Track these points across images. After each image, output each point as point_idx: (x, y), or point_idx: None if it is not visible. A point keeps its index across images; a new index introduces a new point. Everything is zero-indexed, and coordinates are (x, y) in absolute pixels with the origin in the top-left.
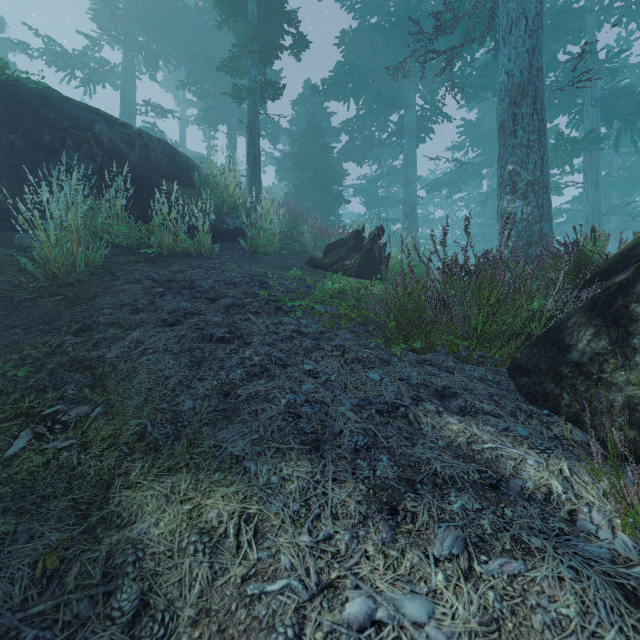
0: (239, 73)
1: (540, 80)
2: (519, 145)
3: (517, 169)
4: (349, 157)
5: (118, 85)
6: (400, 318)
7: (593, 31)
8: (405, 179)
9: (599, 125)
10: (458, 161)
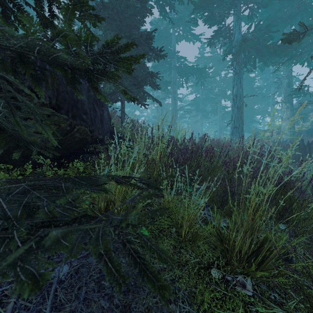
0: None
1: None
2: None
3: None
4: None
5: None
6: None
7: (174, 42)
8: None
9: (176, 77)
10: None
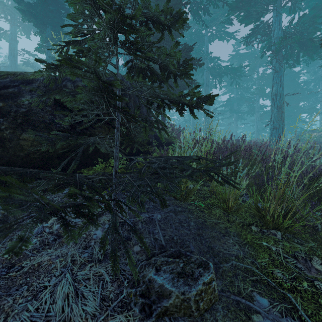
0: (44, 52)
1: None
2: None
3: None
4: None
5: (8, 40)
6: None
7: (207, 42)
8: None
9: (209, 78)
10: None
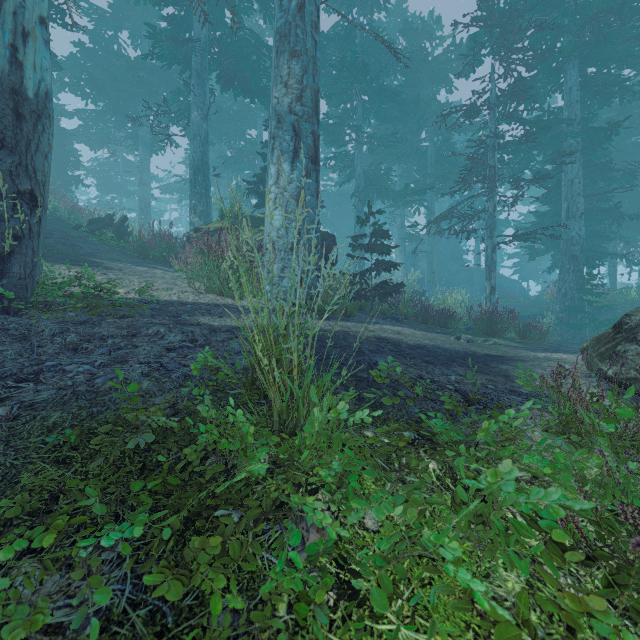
0: None
1: (206, 167)
2: (197, 193)
3: (197, 204)
4: (82, 140)
5: None
6: (138, 249)
7: (261, 129)
8: (141, 180)
9: None
10: (183, 179)
